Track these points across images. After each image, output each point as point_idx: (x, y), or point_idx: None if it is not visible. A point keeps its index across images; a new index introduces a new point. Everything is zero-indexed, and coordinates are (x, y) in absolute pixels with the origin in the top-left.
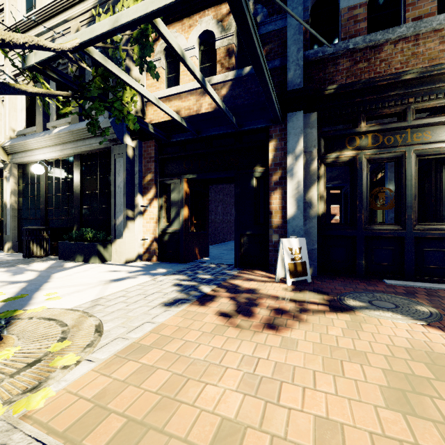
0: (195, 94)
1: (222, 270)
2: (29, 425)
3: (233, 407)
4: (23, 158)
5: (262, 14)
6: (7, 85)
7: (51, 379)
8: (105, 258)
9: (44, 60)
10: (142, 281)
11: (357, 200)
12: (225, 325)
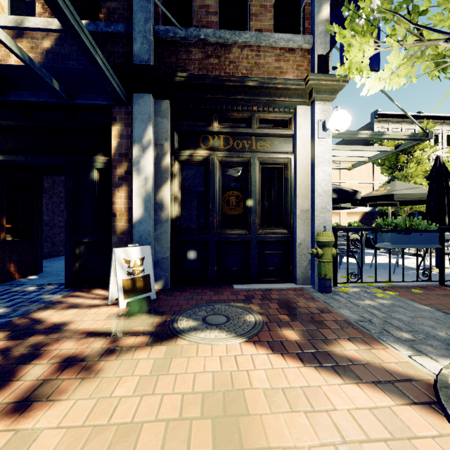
0: None
1: (39, 294)
2: None
3: None
4: None
5: None
6: None
7: None
8: None
9: None
10: None
11: (210, 203)
12: None
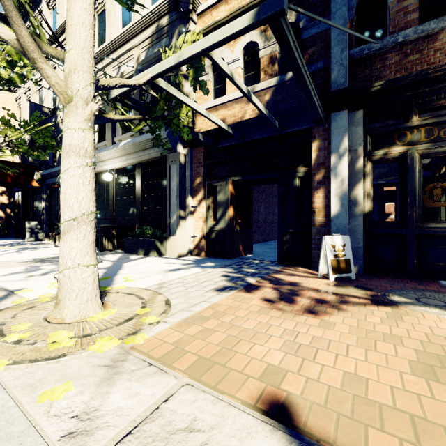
0: (240, 102)
1: (265, 265)
2: (136, 353)
3: (277, 360)
4: (96, 168)
5: (305, 20)
6: (103, 116)
7: (143, 330)
8: (161, 252)
9: (124, 92)
10: (195, 272)
11: (408, 197)
12: (269, 308)
